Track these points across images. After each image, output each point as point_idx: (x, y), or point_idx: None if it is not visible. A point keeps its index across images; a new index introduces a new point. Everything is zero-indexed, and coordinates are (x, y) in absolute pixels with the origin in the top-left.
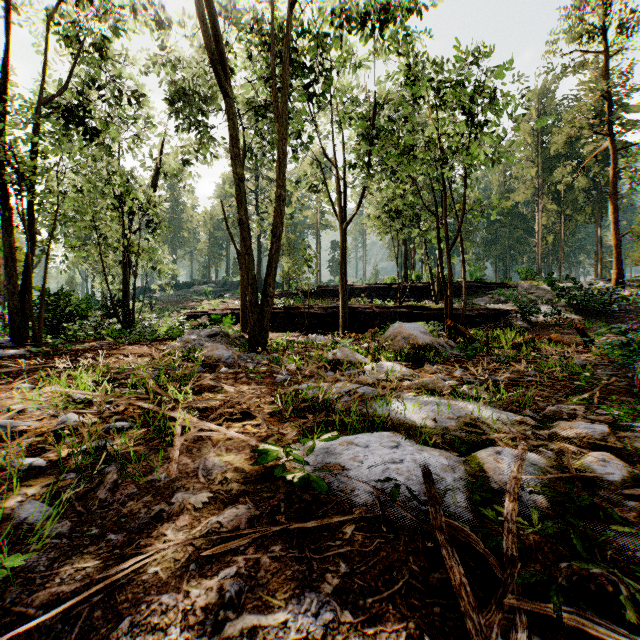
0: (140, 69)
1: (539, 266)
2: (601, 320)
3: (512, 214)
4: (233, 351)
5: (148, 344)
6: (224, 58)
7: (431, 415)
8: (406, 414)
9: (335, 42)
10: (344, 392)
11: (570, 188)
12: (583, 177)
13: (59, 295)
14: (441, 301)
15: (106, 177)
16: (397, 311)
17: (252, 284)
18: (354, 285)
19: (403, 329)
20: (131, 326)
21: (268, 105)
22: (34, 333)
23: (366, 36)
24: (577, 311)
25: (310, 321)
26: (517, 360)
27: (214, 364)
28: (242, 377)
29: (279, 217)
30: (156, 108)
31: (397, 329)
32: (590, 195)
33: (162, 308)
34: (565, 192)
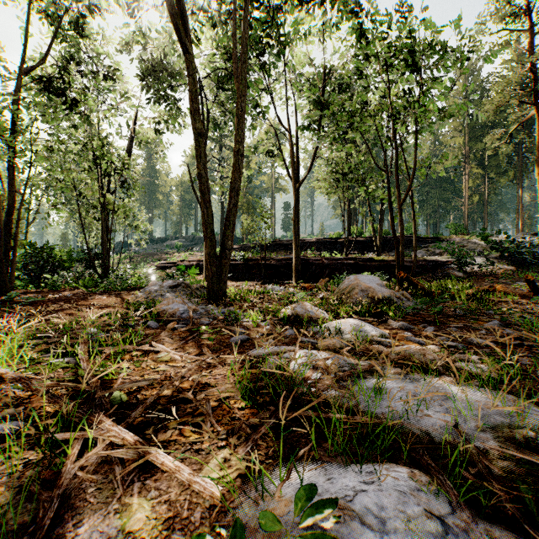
0: (116, 48)
1: (466, 223)
2: (532, 271)
3: (441, 178)
4: (190, 304)
5: (117, 293)
6: (183, 16)
7: (447, 419)
8: (406, 412)
9: (290, 9)
10: (310, 362)
11: (494, 154)
12: (506, 144)
13: (45, 248)
14: (382, 253)
15: (83, 142)
16: (344, 262)
17: (210, 237)
18: (305, 239)
19: (360, 281)
20: (106, 276)
21: (229, 78)
22: (5, 284)
23: (319, 6)
24: (509, 262)
25: (266, 271)
26: (479, 314)
27: (169, 319)
28: (195, 336)
29: (237, 172)
30: (131, 84)
31: (353, 281)
32: (512, 160)
33: (139, 260)
34: (489, 158)
